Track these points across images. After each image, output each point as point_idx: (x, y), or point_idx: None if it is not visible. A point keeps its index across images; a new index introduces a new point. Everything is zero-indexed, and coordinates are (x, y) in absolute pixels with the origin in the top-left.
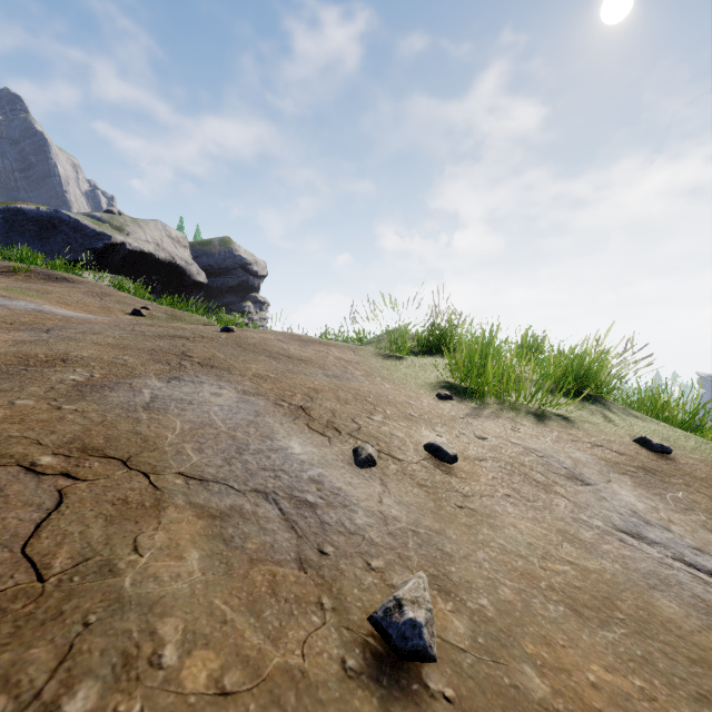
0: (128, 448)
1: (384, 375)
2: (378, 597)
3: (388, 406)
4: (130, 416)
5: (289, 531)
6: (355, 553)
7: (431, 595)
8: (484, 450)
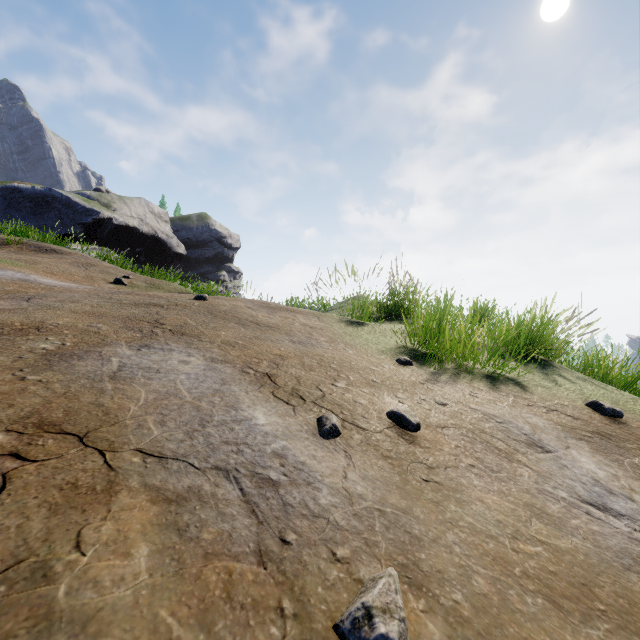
0: (87, 422)
1: (347, 341)
2: (344, 597)
3: (351, 372)
4: (95, 386)
5: (250, 515)
6: (319, 540)
7: (401, 591)
8: (445, 416)
